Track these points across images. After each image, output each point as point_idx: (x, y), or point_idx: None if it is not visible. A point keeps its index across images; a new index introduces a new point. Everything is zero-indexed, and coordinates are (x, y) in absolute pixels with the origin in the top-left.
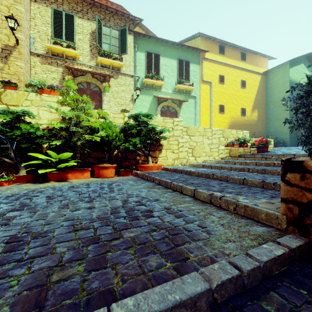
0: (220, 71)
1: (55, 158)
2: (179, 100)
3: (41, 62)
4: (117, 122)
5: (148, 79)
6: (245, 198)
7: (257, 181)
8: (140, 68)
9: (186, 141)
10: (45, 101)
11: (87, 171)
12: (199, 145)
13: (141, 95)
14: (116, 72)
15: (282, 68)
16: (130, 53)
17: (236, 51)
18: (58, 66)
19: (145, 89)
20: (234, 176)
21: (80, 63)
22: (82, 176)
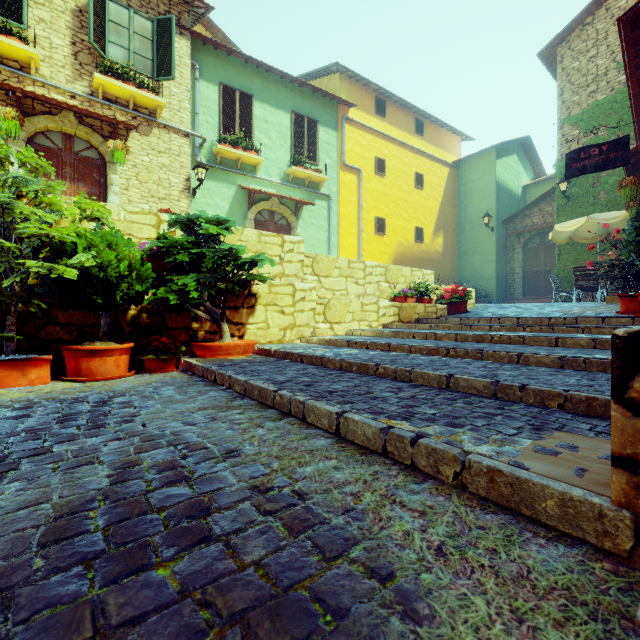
0: (377, 149)
1: None
2: (296, 199)
3: None
4: (138, 235)
5: (227, 146)
6: (477, 437)
7: (482, 381)
8: (207, 120)
9: (312, 288)
10: None
11: (41, 365)
12: (339, 296)
13: (210, 181)
14: (145, 119)
15: (483, 157)
16: (183, 81)
17: (406, 115)
18: None
19: (219, 170)
20: (425, 370)
21: (43, 81)
22: (21, 379)
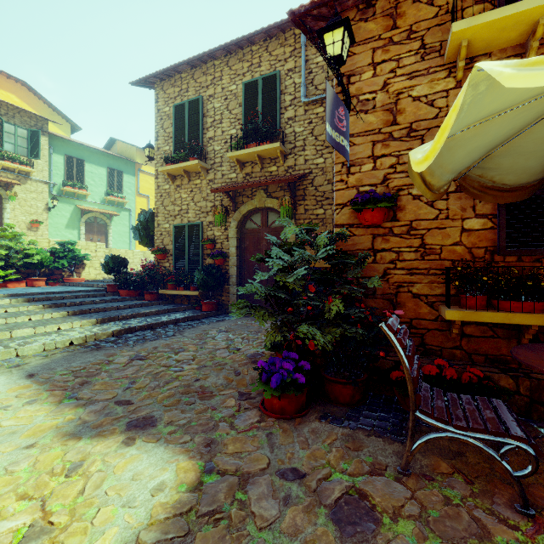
0: None
1: None
2: (109, 213)
3: None
4: (43, 246)
5: (69, 187)
6: None
7: None
8: (58, 173)
9: None
10: None
11: (24, 282)
12: None
13: (59, 203)
14: (24, 177)
15: None
16: (44, 157)
17: None
18: None
19: (64, 197)
20: None
21: None
22: (19, 286)
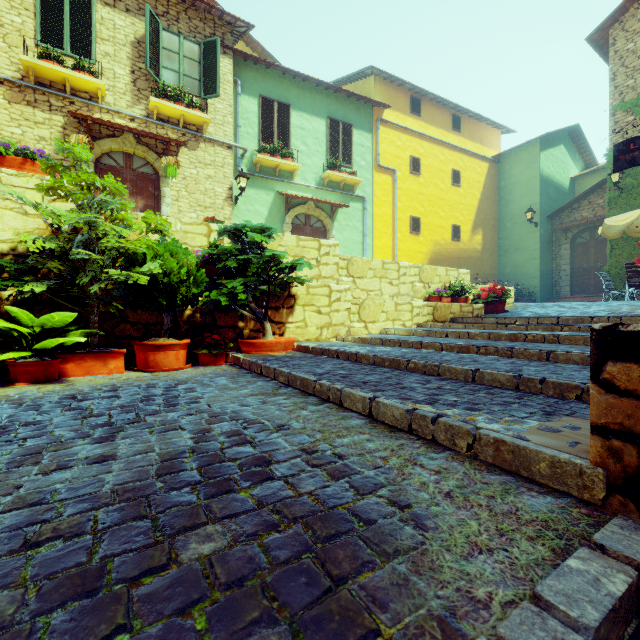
0: (412, 149)
1: (30, 325)
2: (331, 203)
3: (7, 97)
4: (192, 244)
5: (266, 155)
6: (490, 418)
7: (505, 374)
8: (248, 132)
9: (347, 289)
10: (7, 185)
11: (118, 357)
12: (373, 296)
13: (250, 189)
14: (193, 135)
15: (526, 150)
16: (226, 97)
17: (442, 112)
18: (52, 111)
19: (259, 178)
20: (453, 365)
21: (108, 108)
22: (103, 369)
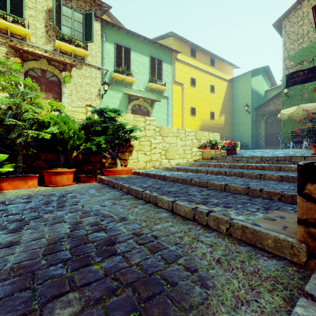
0: (191, 74)
1: None
2: (151, 99)
3: None
4: (77, 117)
5: (118, 73)
6: (237, 212)
7: (241, 187)
8: (109, 61)
9: (160, 142)
10: None
11: (33, 179)
12: (173, 146)
13: (110, 90)
14: (79, 61)
15: (245, 76)
16: (97, 43)
17: (206, 56)
18: None
19: (114, 85)
20: (214, 181)
21: (32, 44)
22: (24, 185)
